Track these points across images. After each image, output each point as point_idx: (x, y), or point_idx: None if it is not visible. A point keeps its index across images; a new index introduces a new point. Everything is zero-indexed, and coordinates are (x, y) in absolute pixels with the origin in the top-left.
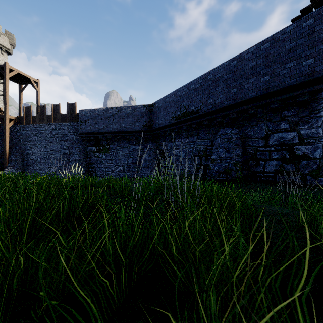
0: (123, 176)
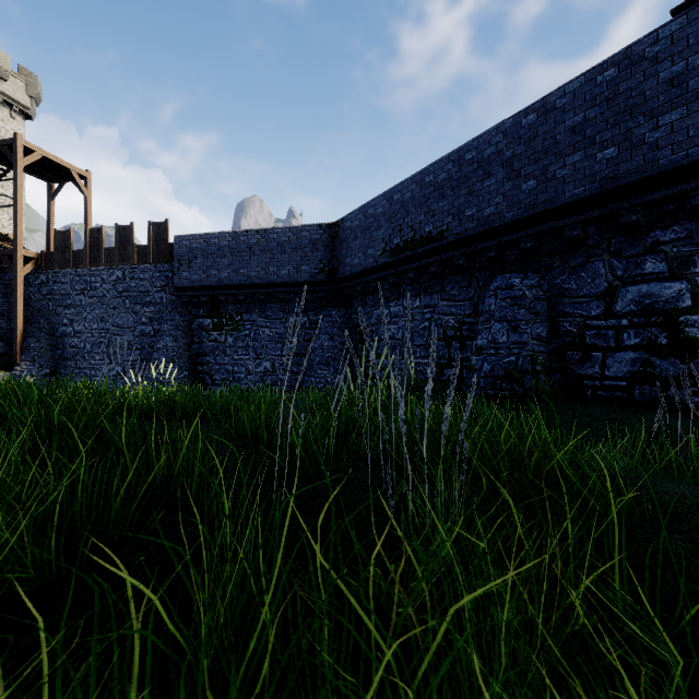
0: (273, 385)
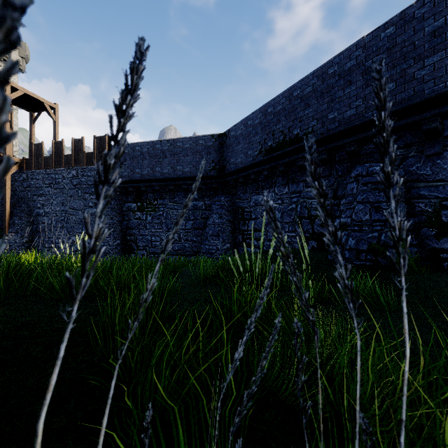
0: (179, 250)
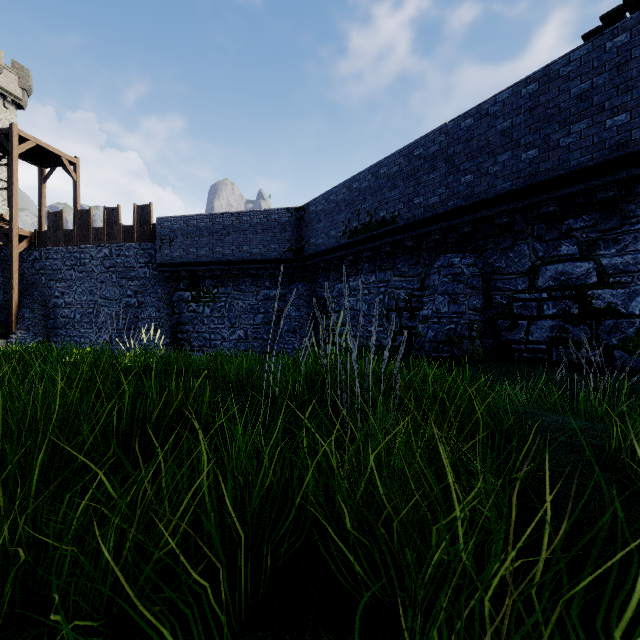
0: (246, 350)
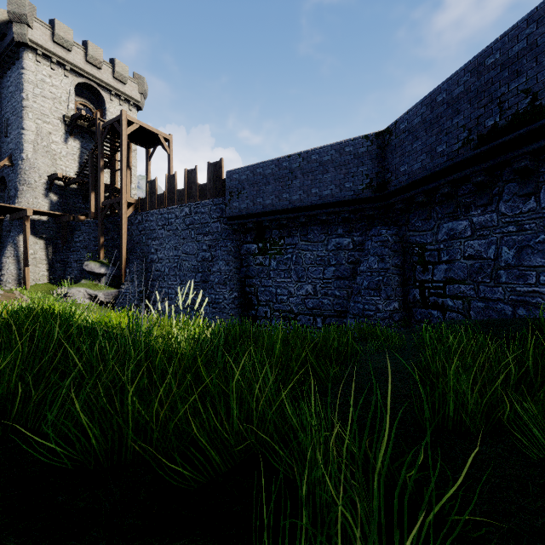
0: (314, 308)
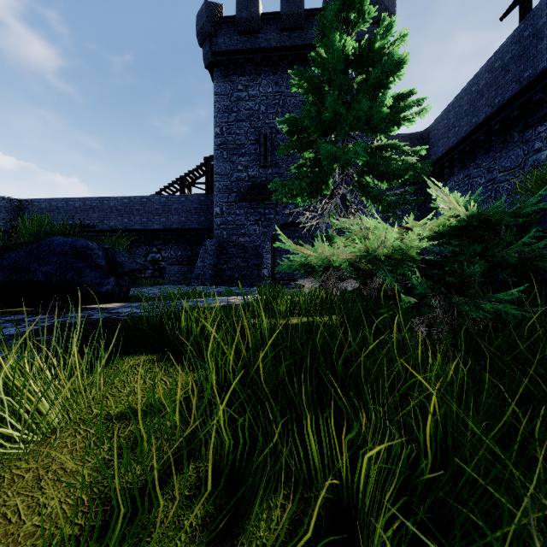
0: None
